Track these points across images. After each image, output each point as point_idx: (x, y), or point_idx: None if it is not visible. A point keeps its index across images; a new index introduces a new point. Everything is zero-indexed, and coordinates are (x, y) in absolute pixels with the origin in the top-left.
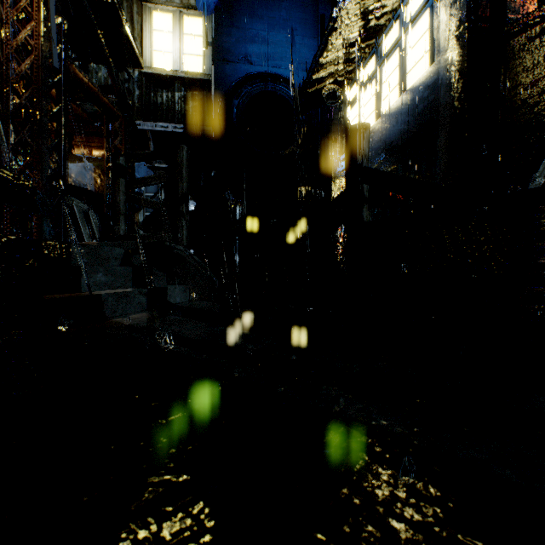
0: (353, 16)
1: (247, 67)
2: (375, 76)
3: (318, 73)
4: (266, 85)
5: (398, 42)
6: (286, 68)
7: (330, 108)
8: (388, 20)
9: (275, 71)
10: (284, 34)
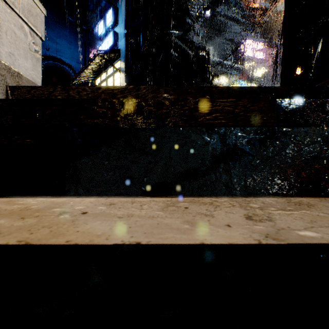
0: (96, 63)
1: (45, 51)
2: (106, 80)
3: (83, 73)
4: (56, 64)
5: (113, 74)
6: (67, 58)
7: (89, 82)
8: (109, 65)
9: (61, 58)
10: (66, 42)
